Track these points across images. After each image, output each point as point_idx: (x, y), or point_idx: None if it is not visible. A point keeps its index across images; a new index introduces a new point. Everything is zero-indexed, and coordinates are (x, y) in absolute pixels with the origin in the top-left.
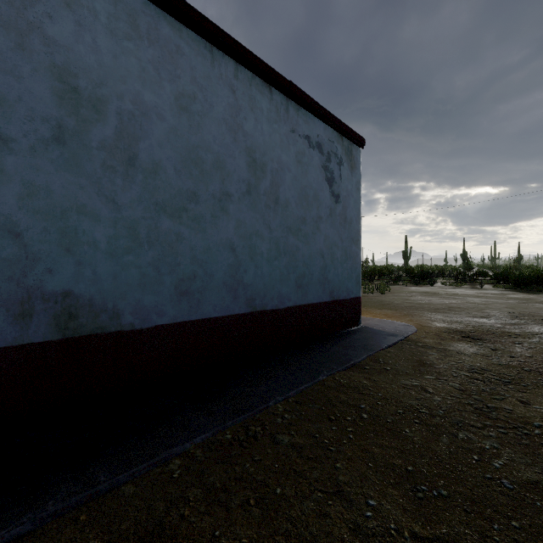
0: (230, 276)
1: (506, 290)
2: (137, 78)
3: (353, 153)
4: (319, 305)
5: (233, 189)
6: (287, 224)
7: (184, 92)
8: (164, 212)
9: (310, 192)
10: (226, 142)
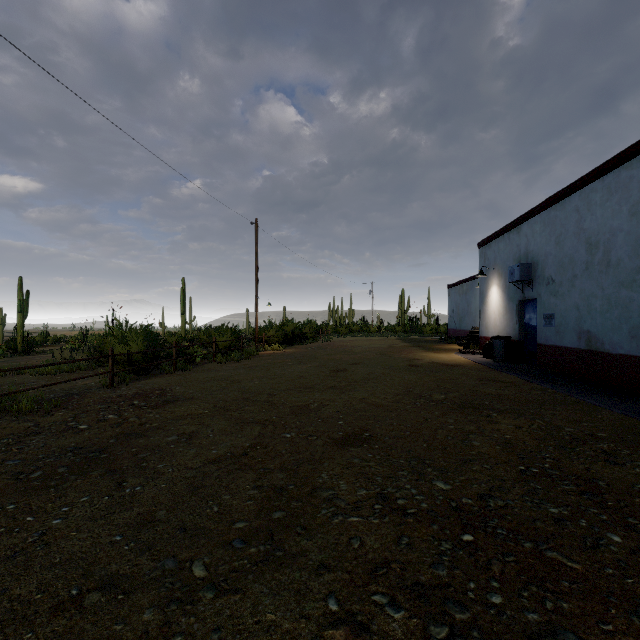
0: None
1: None
2: (610, 218)
3: None
4: None
5: None
6: None
7: (634, 203)
8: (622, 286)
9: None
10: None
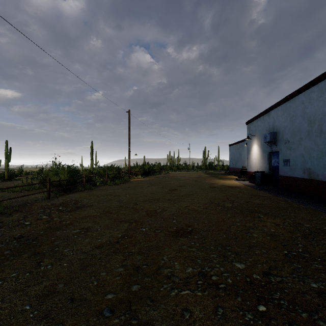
0: None
1: None
2: (322, 106)
3: None
4: None
5: None
6: None
7: None
8: None
9: None
10: None
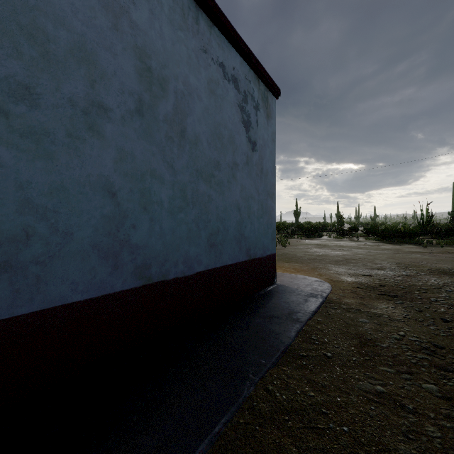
0: (106, 234)
1: (376, 242)
2: None
3: (269, 100)
4: (235, 266)
5: (112, 101)
6: (196, 166)
7: None
8: None
9: (224, 132)
10: (97, 24)
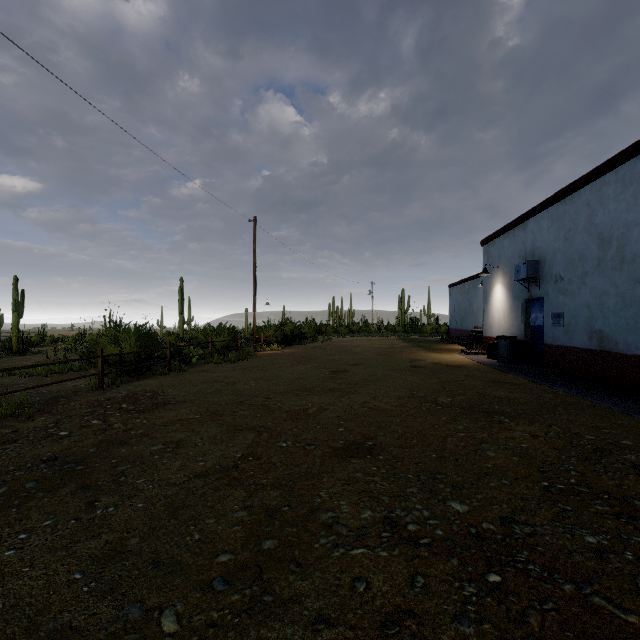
0: None
1: None
2: (624, 212)
3: None
4: None
5: None
6: None
7: None
8: (638, 283)
9: None
10: None
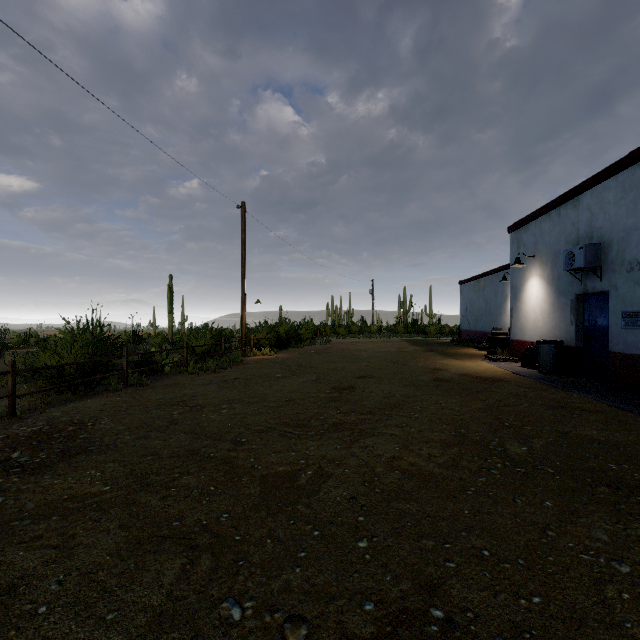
0: None
1: None
2: None
3: None
4: None
5: None
6: None
7: None
8: None
9: None
10: None
